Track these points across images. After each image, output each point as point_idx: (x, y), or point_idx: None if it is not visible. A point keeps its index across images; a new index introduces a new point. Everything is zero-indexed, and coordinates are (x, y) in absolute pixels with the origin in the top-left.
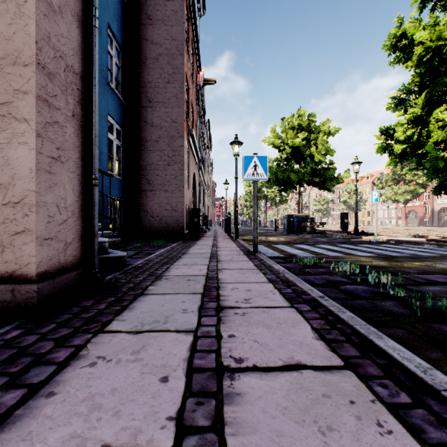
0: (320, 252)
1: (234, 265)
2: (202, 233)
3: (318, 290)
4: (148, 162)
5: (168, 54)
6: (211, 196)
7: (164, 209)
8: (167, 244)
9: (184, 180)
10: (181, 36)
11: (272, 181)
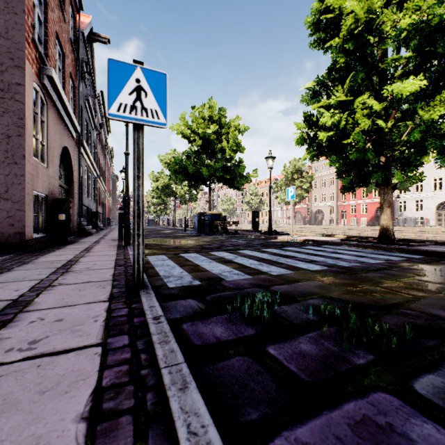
0: (253, 266)
1: None
2: (82, 236)
3: None
4: None
5: None
6: (110, 190)
7: None
8: None
9: (24, 145)
10: None
11: (182, 175)
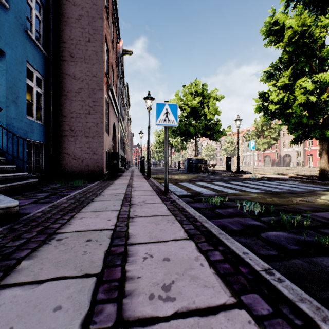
0: (219, 189)
1: (147, 209)
2: (121, 173)
3: (241, 242)
4: (70, 110)
5: (89, 16)
6: (129, 143)
7: (85, 152)
8: (85, 184)
9: (103, 127)
10: (101, 2)
11: (176, 133)
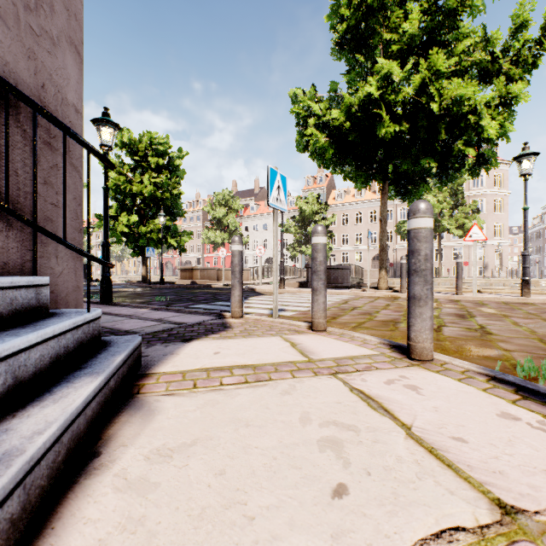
0: None
1: None
2: None
3: None
4: None
5: None
6: None
7: None
8: None
9: None
10: None
11: None
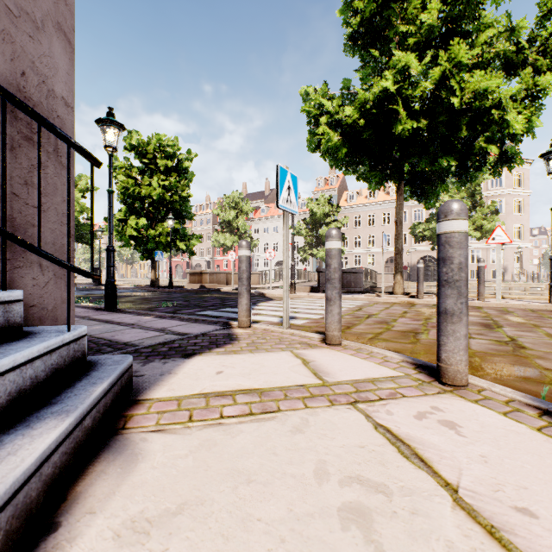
0: None
1: None
2: None
3: None
4: None
5: None
6: None
7: None
8: None
9: None
10: None
11: None
